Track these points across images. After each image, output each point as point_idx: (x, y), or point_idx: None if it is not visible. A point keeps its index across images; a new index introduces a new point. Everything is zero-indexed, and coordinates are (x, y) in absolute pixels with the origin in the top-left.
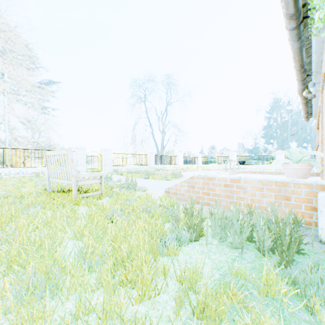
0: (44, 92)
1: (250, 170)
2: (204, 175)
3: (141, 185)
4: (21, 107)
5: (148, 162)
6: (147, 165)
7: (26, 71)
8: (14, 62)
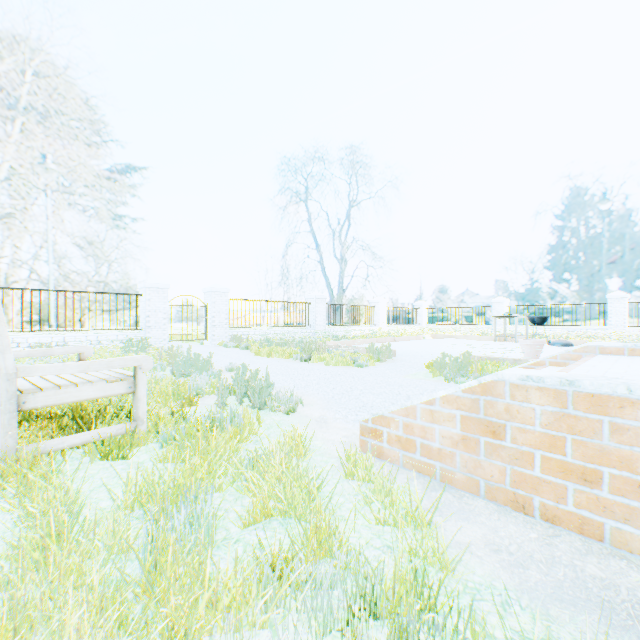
0: (109, 183)
1: (631, 344)
2: (560, 384)
3: (286, 383)
4: (65, 212)
5: (311, 319)
6: (307, 326)
7: (74, 142)
8: (53, 125)
